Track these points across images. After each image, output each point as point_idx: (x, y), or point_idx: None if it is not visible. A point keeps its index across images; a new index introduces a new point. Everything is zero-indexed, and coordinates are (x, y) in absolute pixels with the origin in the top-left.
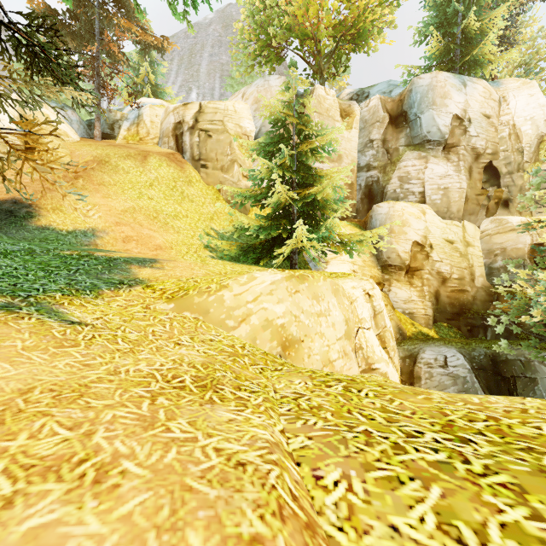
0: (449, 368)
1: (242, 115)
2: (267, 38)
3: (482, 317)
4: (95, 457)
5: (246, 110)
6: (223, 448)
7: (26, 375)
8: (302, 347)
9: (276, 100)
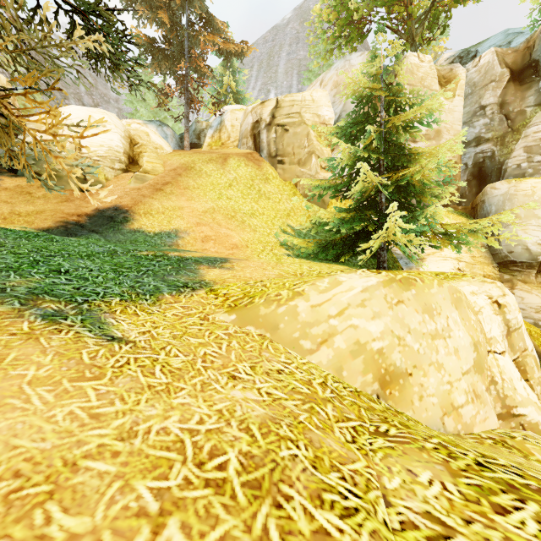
0: None
1: (320, 103)
2: (348, 15)
3: None
4: None
5: (324, 97)
6: None
7: (1, 436)
8: (409, 384)
9: (360, 73)
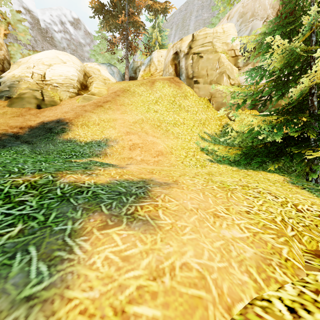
0: None
1: (229, 33)
2: None
3: None
4: None
5: (231, 28)
6: None
7: None
8: None
9: None
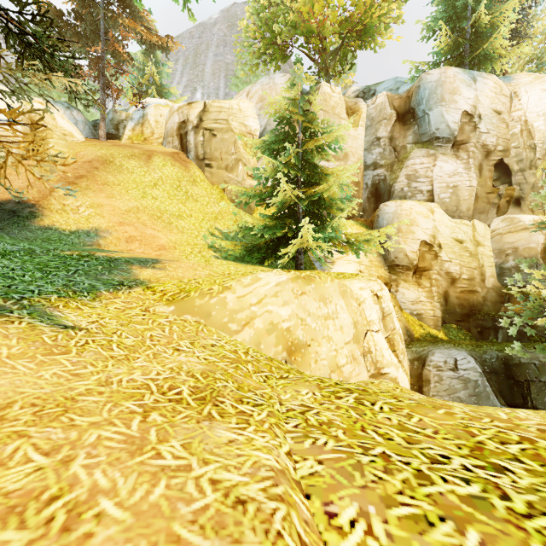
0: (459, 371)
1: (247, 114)
2: (272, 36)
3: (493, 319)
4: (69, 493)
5: (250, 109)
6: (221, 479)
7: (7, 388)
8: (308, 352)
9: (281, 97)
